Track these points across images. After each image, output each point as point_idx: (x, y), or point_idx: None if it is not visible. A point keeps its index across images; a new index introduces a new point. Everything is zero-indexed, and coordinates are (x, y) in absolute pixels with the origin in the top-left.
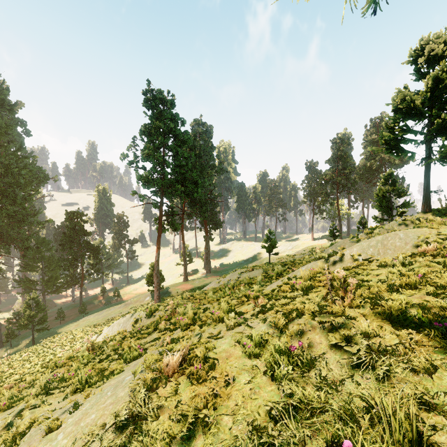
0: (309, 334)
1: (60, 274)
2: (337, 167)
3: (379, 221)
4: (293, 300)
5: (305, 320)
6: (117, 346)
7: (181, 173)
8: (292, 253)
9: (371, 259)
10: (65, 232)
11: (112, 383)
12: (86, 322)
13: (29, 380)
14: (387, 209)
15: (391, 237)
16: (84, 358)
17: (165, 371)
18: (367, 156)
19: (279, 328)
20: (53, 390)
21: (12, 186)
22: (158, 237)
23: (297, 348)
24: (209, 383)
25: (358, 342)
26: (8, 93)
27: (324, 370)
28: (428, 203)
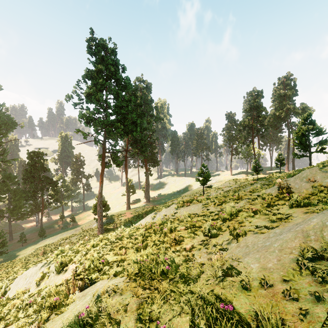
0: None
1: (23, 204)
2: (253, 115)
3: (299, 157)
4: None
5: None
6: None
7: (121, 113)
8: (219, 186)
9: None
10: (26, 169)
11: None
12: (41, 246)
13: None
14: (306, 146)
15: None
16: None
17: None
18: (275, 108)
19: None
20: None
21: None
22: (102, 172)
23: None
24: None
25: None
26: None
27: None
28: None
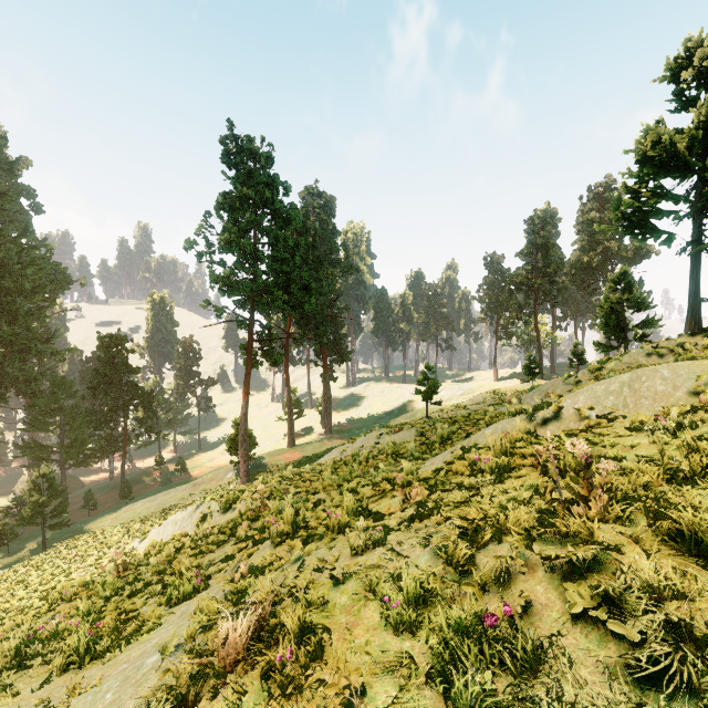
0: (521, 582)
1: (89, 436)
2: (535, 263)
3: (605, 350)
4: (477, 494)
5: (510, 549)
6: (164, 567)
7: (284, 272)
8: (464, 402)
9: (613, 415)
10: (97, 368)
11: (132, 657)
12: (131, 513)
13: (10, 625)
14: (618, 330)
15: (647, 377)
16: (106, 588)
17: (220, 657)
18: (582, 246)
19: (457, 565)
20: (32, 658)
21: (12, 293)
22: (247, 376)
23: (501, 620)
24: (307, 695)
25: (640, 613)
26: (4, 144)
27: (567, 682)
28: (697, 318)
